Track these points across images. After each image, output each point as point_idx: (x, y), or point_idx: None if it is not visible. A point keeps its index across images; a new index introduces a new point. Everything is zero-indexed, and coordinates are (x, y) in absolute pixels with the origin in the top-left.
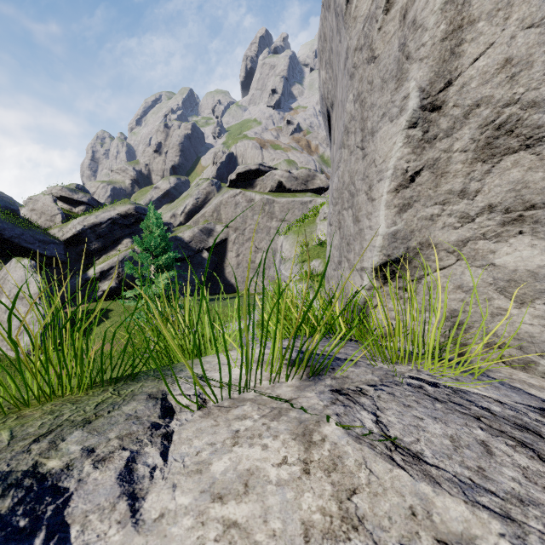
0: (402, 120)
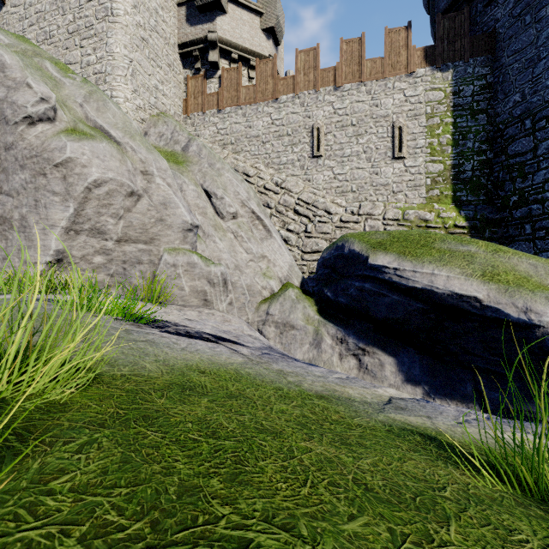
0: (67, 214)
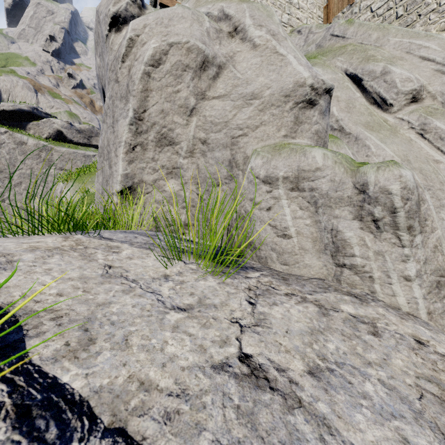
0: (127, 120)
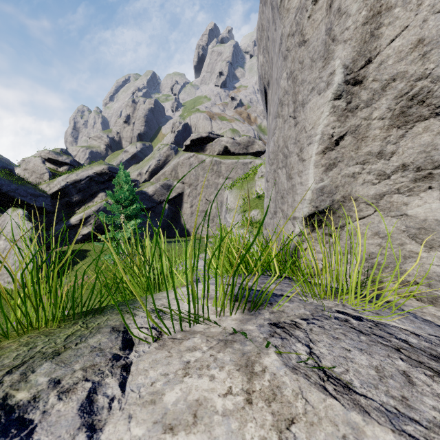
0: (328, 93)
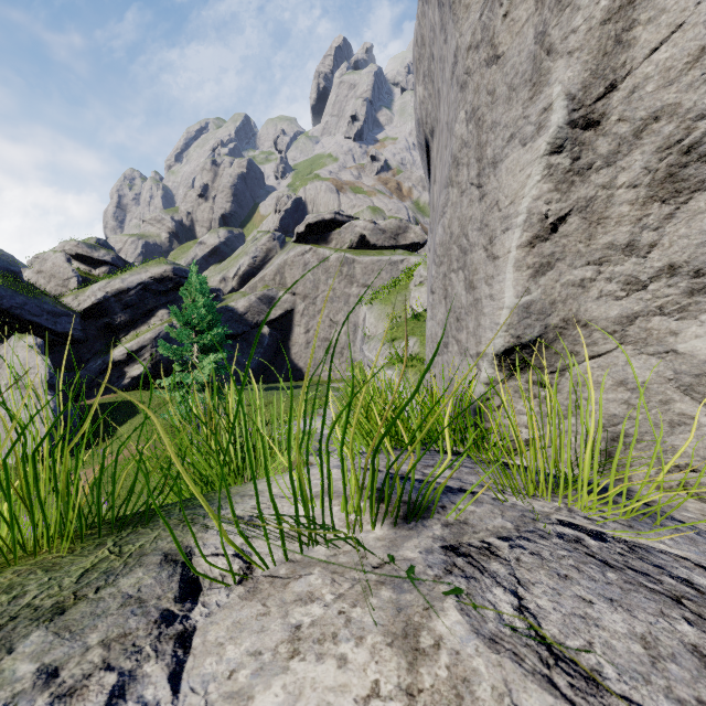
0: (540, 142)
